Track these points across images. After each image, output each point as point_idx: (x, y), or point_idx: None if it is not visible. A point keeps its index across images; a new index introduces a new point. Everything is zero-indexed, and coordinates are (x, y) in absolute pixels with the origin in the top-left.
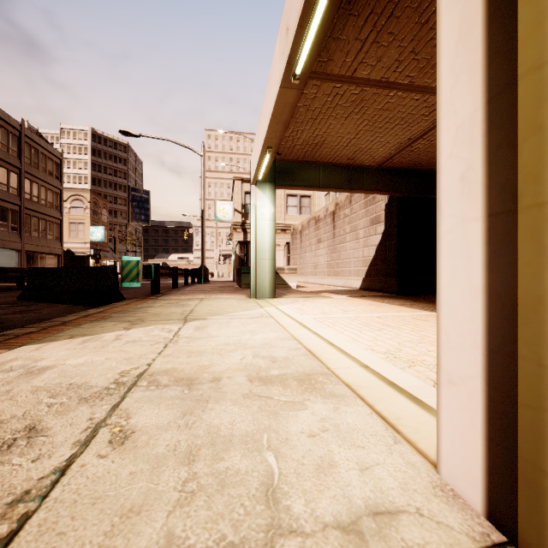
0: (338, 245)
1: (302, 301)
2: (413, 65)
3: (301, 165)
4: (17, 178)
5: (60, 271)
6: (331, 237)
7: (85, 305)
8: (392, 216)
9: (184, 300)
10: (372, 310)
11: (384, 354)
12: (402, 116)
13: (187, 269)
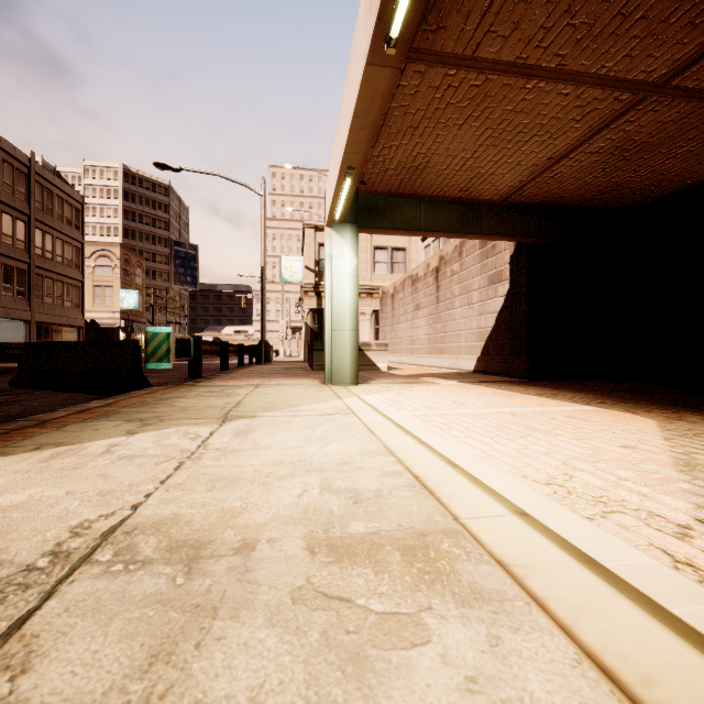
0: (443, 312)
1: (397, 389)
2: (566, 36)
3: (395, 200)
4: (25, 228)
5: (64, 346)
6: (434, 302)
7: (95, 393)
8: (520, 271)
9: (232, 386)
10: (500, 403)
11: (545, 484)
12: (542, 121)
13: (241, 345)
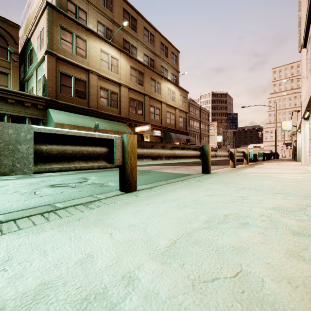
0: None
1: None
2: None
3: None
4: (199, 124)
5: None
6: None
7: (249, 162)
8: None
9: (275, 161)
10: None
11: None
12: None
13: (269, 153)
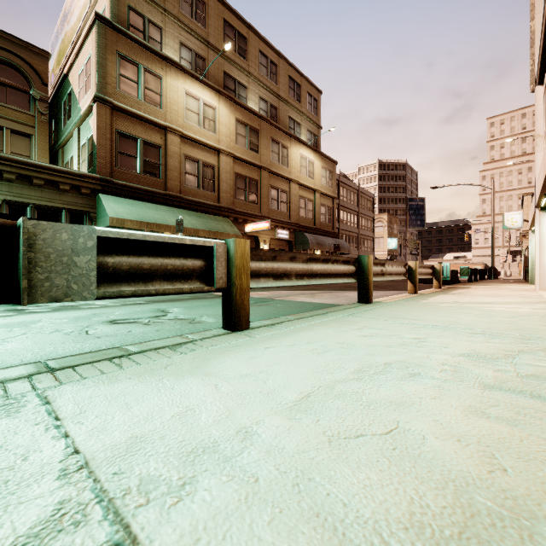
0: None
1: None
2: None
3: None
4: (356, 218)
5: None
6: None
7: (444, 284)
8: None
9: (490, 283)
10: None
11: None
12: None
13: (480, 269)
